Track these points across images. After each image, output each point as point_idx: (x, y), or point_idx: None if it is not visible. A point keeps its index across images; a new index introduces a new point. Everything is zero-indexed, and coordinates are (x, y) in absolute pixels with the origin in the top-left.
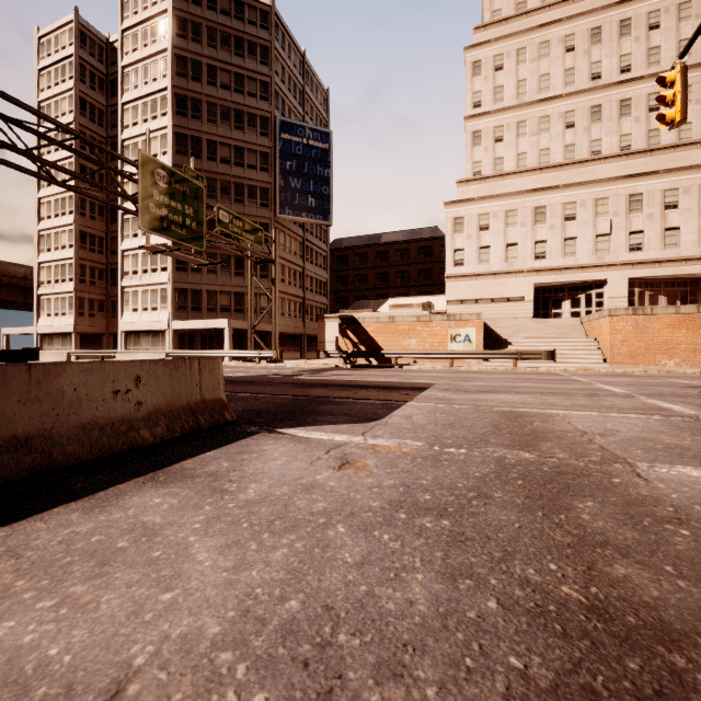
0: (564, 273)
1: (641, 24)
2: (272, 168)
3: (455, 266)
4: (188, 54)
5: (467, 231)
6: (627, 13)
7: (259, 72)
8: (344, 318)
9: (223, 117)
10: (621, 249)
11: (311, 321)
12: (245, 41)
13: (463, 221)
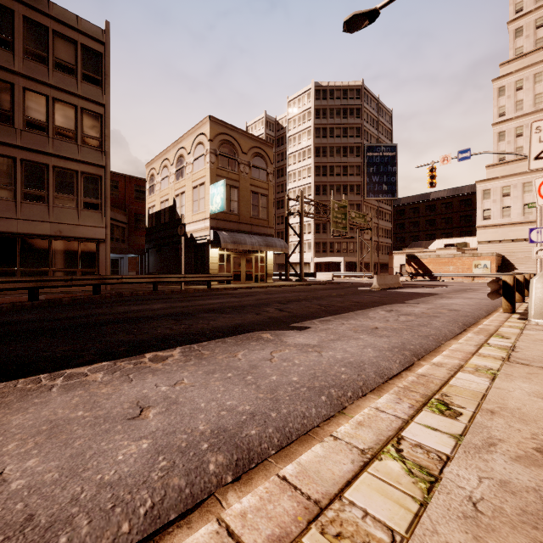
0: None
1: None
2: (362, 173)
3: (483, 220)
4: (321, 125)
5: (492, 198)
6: None
7: (355, 124)
8: (409, 256)
9: (337, 152)
10: None
11: (382, 254)
12: (348, 109)
13: (490, 192)
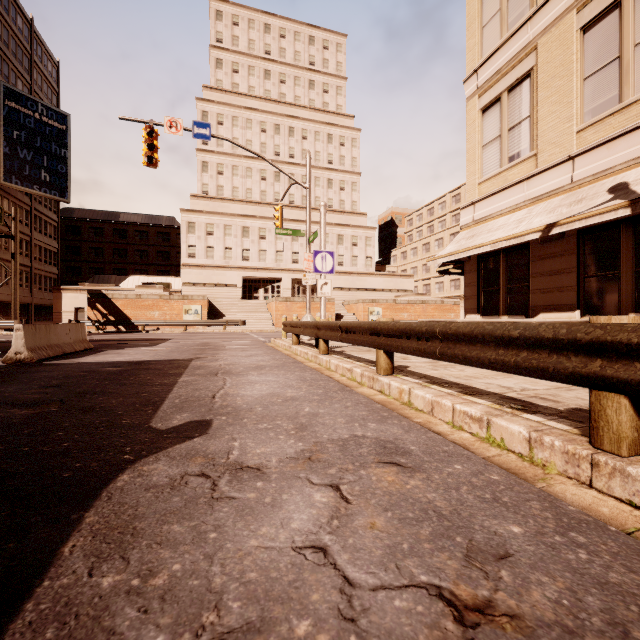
0: (260, 271)
1: (299, 134)
2: None
3: (189, 258)
4: None
5: (198, 233)
6: (292, 124)
7: None
8: (93, 293)
9: None
10: (289, 261)
11: (40, 290)
12: None
13: (195, 226)
